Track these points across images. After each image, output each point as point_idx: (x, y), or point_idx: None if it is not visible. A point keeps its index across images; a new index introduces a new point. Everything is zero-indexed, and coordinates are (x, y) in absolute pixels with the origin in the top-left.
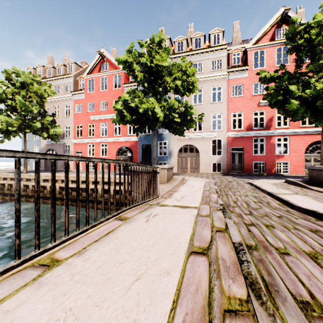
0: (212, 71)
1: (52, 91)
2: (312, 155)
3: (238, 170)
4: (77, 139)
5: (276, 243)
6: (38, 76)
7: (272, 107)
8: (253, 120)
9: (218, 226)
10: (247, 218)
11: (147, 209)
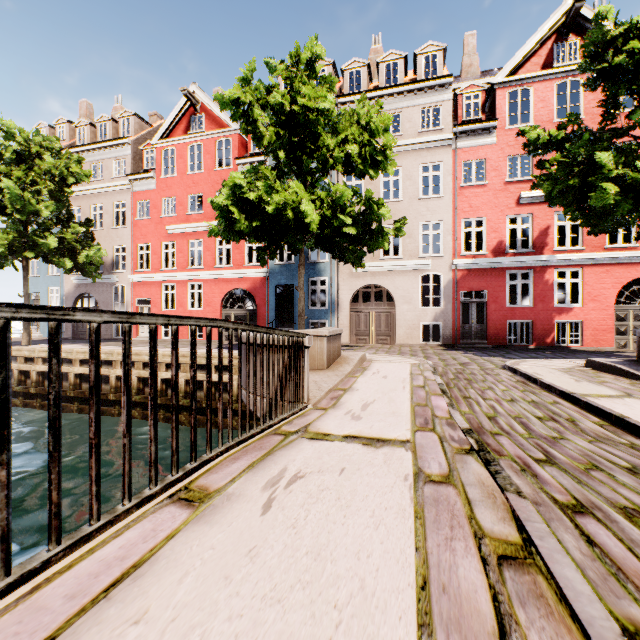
0: (422, 132)
1: (83, 171)
2: (631, 307)
3: (476, 339)
4: (140, 274)
5: None
6: (53, 139)
7: (555, 203)
8: (506, 235)
9: (495, 531)
10: (550, 478)
11: (273, 454)
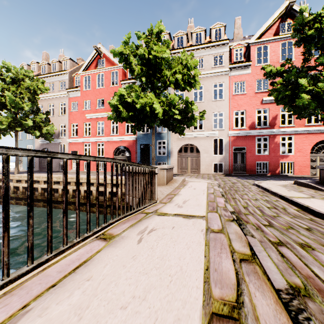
0: (214, 68)
1: (45, 87)
2: (318, 155)
3: (240, 171)
4: (72, 138)
5: None
6: (30, 71)
7: (279, 103)
8: (256, 119)
9: (240, 250)
10: (269, 232)
11: (141, 221)
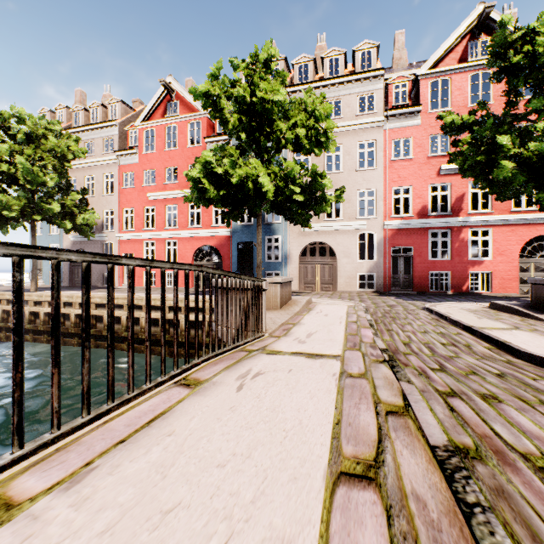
0: (359, 116)
1: (80, 149)
2: (532, 260)
3: (403, 287)
4: (125, 233)
5: (518, 441)
6: (56, 123)
7: (466, 175)
8: (429, 200)
9: (388, 400)
10: (438, 378)
11: (241, 361)
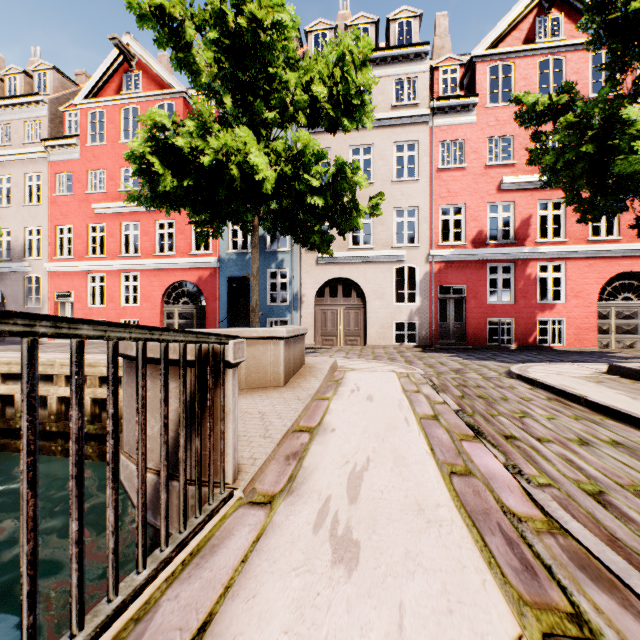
0: (396, 106)
1: None
2: (613, 304)
3: (454, 339)
4: (59, 262)
5: None
6: None
7: (560, 176)
8: (487, 224)
9: None
10: None
11: None
